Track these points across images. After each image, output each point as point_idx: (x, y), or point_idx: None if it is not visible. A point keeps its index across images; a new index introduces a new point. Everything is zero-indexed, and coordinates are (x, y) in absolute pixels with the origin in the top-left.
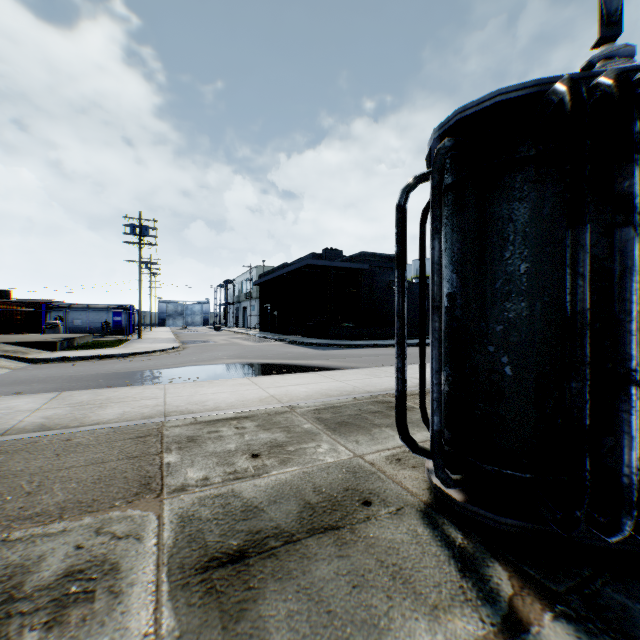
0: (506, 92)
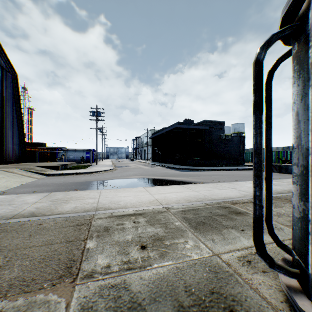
0: None
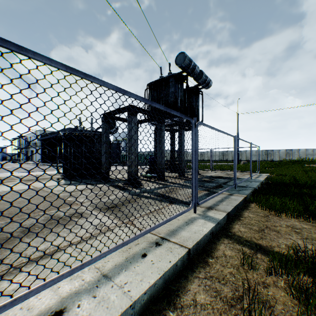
0: (65, 132)
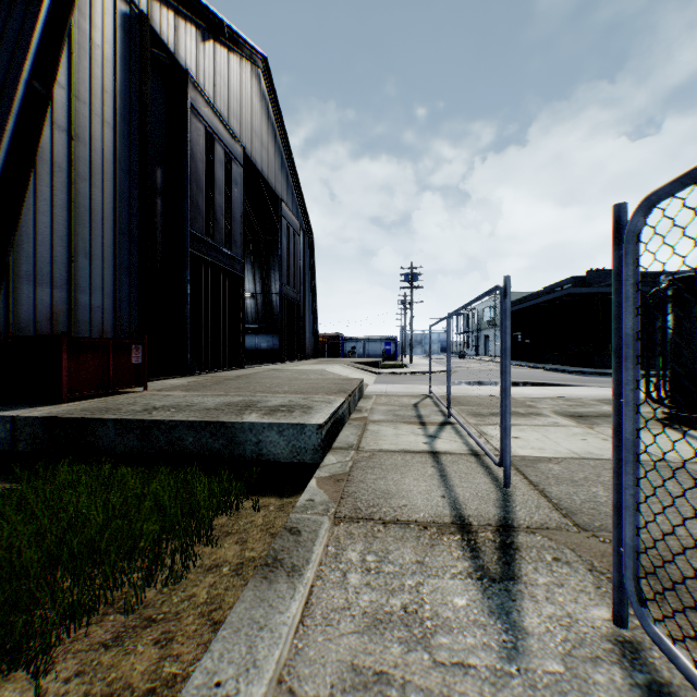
0: (686, 271)
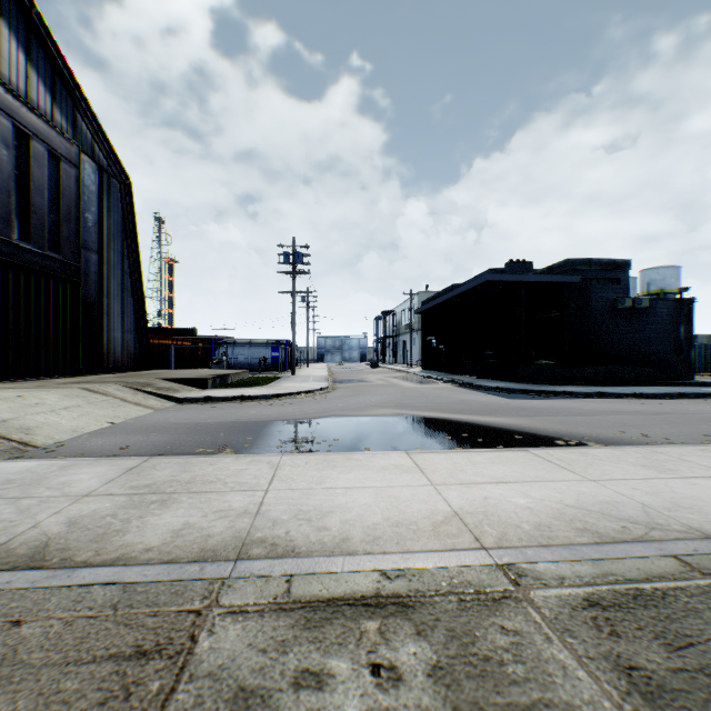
0: None
